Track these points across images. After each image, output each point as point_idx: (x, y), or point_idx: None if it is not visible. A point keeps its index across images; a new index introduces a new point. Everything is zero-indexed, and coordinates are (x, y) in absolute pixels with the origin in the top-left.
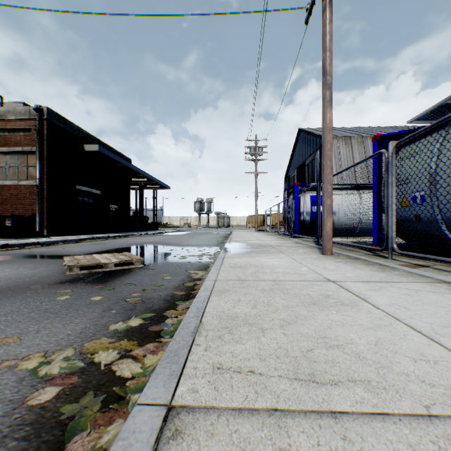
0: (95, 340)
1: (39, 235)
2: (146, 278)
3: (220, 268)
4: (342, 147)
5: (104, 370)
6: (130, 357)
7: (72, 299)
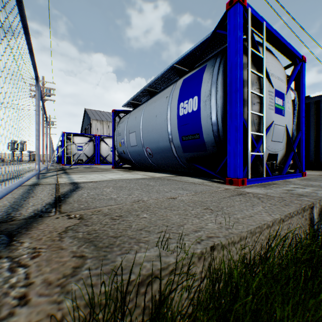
0: None
1: None
2: None
3: None
4: (99, 125)
5: None
6: None
7: None
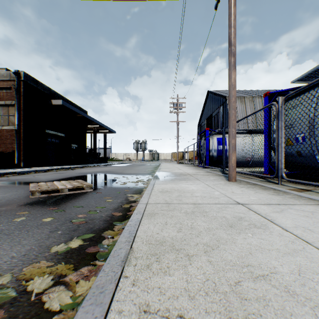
0: (34, 264)
1: (17, 166)
2: (93, 201)
3: (151, 192)
4: (239, 104)
5: (35, 300)
6: (63, 283)
7: (27, 221)
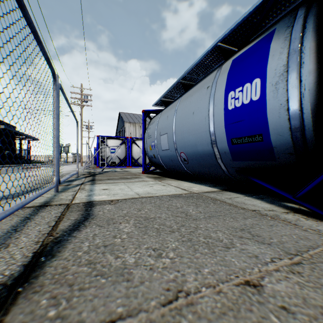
0: None
1: None
2: None
3: None
4: (132, 127)
5: None
6: None
7: None
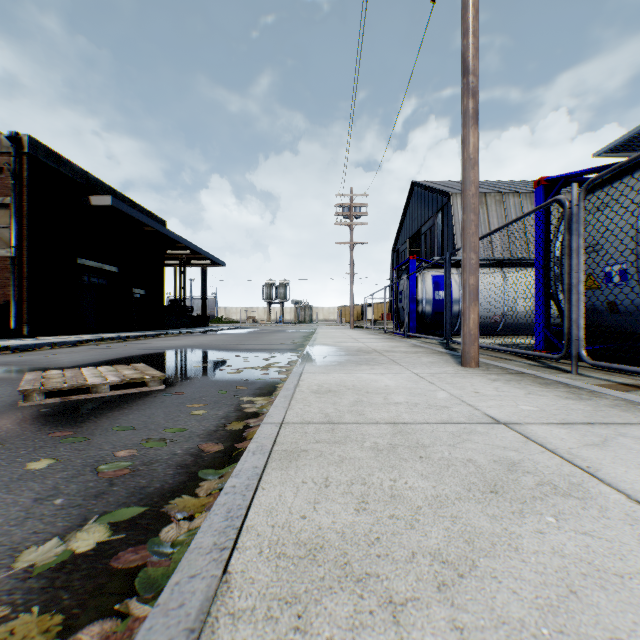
0: None
1: (15, 335)
2: (161, 413)
3: (293, 394)
4: None
5: None
6: None
7: None
